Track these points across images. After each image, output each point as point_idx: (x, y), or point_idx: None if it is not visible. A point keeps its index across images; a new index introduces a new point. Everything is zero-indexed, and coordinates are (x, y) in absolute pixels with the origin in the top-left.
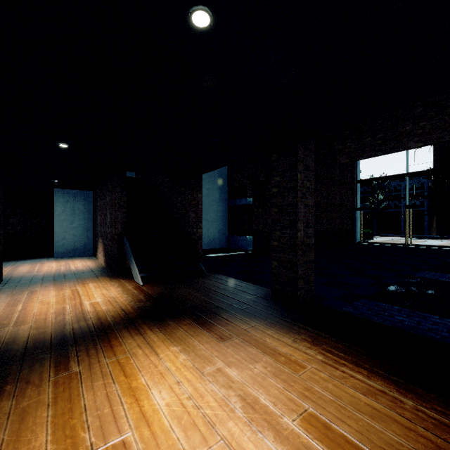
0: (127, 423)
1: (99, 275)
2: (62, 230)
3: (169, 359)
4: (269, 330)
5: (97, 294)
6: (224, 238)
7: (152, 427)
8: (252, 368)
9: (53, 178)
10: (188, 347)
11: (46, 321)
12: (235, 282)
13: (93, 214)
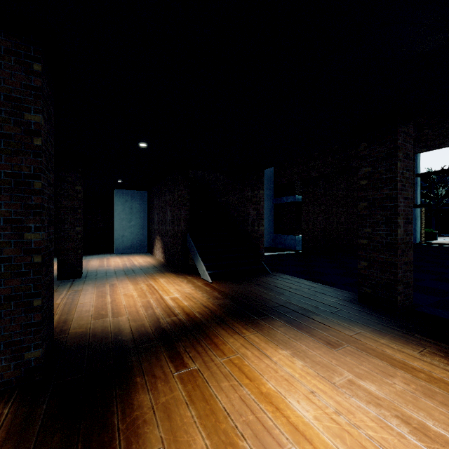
0: (283, 436)
1: (164, 271)
2: (122, 228)
3: (286, 364)
4: (381, 338)
5: (172, 290)
6: (269, 237)
7: (315, 445)
8: (391, 384)
9: (118, 179)
10: (298, 352)
11: (139, 314)
12: (305, 282)
13: (149, 212)
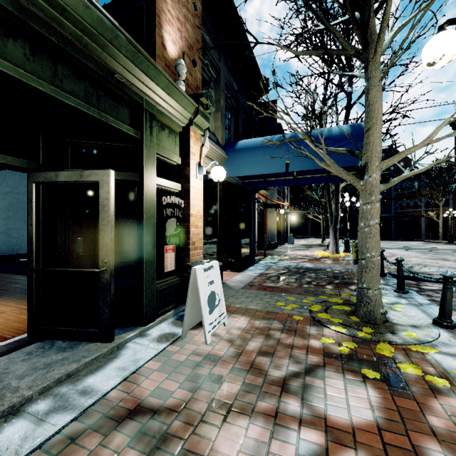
0: None
1: None
2: None
3: None
4: (4, 301)
5: None
6: None
7: None
8: None
9: None
10: None
11: None
12: (16, 277)
13: None
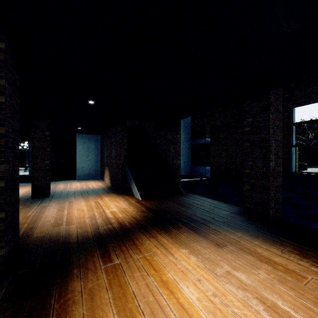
0: (172, 312)
1: (109, 192)
2: (82, 162)
3: (183, 259)
4: (255, 240)
5: (112, 206)
6: (188, 168)
7: None
8: (257, 274)
9: (78, 127)
10: (194, 250)
11: (85, 223)
12: (208, 200)
13: (101, 150)
